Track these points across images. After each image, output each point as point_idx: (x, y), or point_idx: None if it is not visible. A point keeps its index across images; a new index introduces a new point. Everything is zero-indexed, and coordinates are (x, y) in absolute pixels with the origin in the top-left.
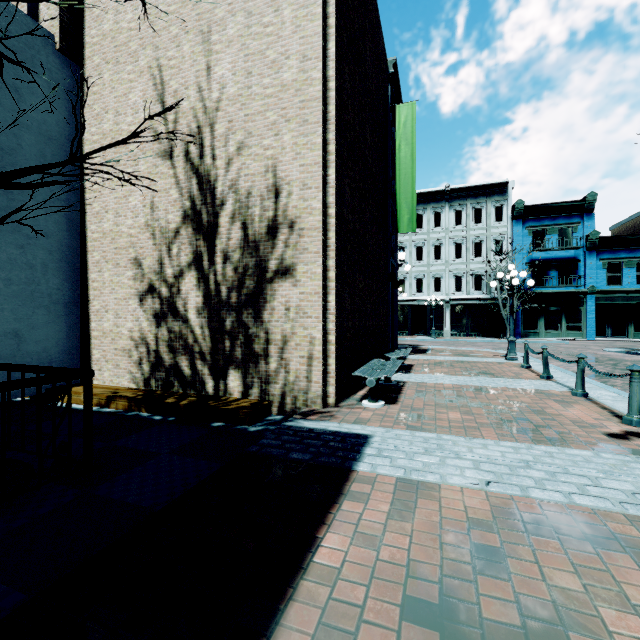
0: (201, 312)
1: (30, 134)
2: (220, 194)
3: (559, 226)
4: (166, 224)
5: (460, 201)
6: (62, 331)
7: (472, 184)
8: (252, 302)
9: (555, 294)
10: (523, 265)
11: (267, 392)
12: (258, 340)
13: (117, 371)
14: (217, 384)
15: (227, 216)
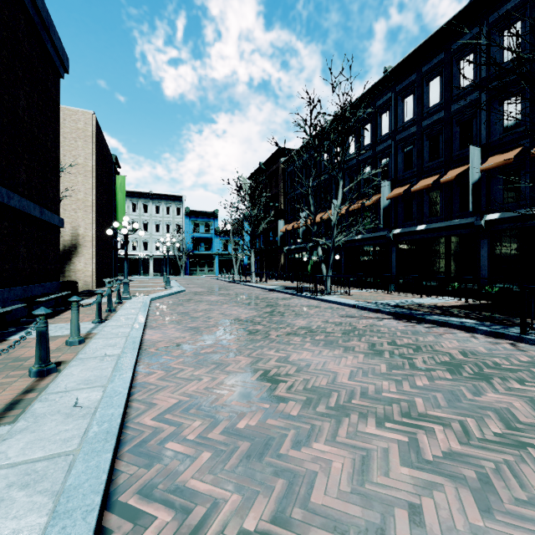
0: None
1: None
2: None
3: (205, 222)
4: None
5: (159, 200)
6: None
7: (165, 193)
8: (66, 260)
9: (203, 254)
10: (190, 239)
11: None
12: (69, 271)
13: None
14: None
15: None
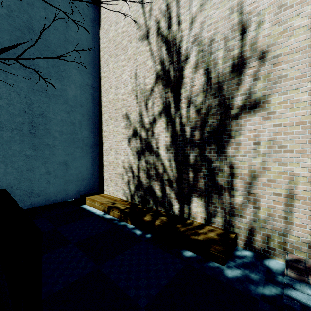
0: (169, 148)
1: (72, 47)
2: (184, 51)
3: None
4: (144, 86)
5: None
6: (89, 161)
7: None
8: (215, 138)
9: None
10: None
11: (231, 223)
12: (221, 173)
13: (116, 187)
14: (182, 207)
15: (190, 67)
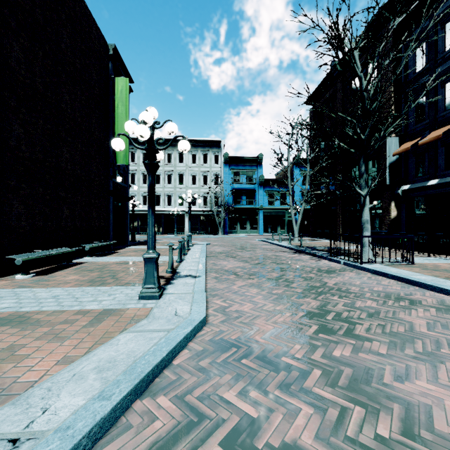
0: None
1: None
2: None
3: (246, 170)
4: None
5: (195, 148)
6: None
7: (201, 138)
8: None
9: (244, 209)
10: (229, 191)
11: None
12: None
13: None
14: None
15: None
